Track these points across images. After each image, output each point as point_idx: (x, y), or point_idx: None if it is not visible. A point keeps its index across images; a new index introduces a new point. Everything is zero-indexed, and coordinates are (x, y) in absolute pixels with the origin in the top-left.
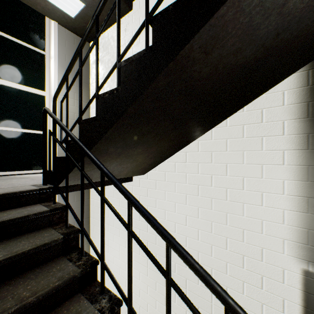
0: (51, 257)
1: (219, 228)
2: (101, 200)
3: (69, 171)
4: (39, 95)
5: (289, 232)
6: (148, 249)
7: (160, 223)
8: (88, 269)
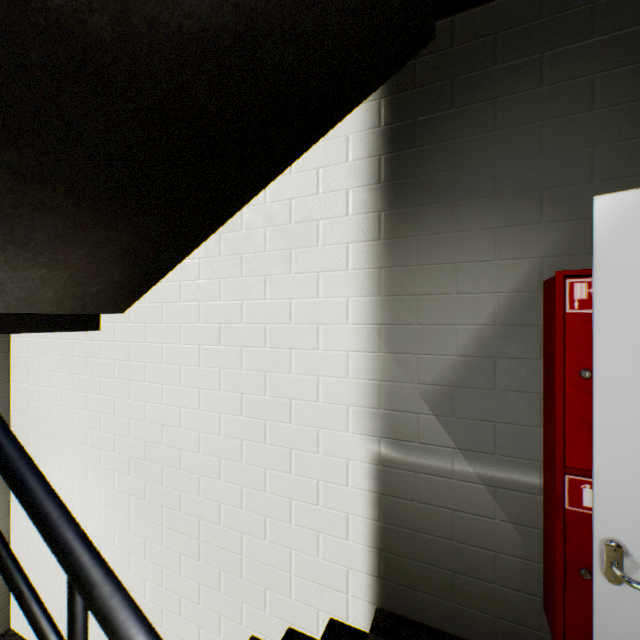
0: None
1: (254, 404)
2: None
3: None
4: None
5: (356, 392)
6: None
7: None
8: None
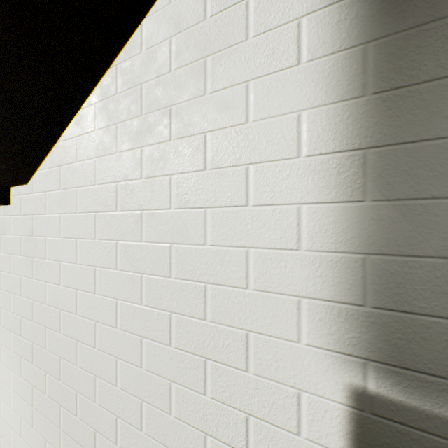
0: None
1: (156, 289)
2: None
3: None
4: None
5: (315, 274)
6: None
7: None
8: None
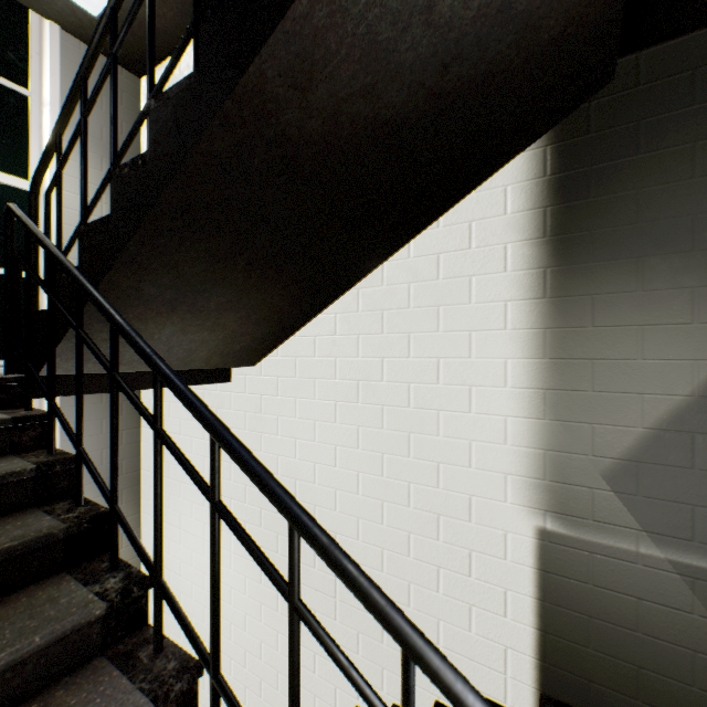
0: (7, 508)
1: (396, 465)
2: (111, 382)
3: (60, 339)
4: (13, 189)
5: (515, 460)
6: (187, 458)
7: (206, 405)
8: (84, 525)
